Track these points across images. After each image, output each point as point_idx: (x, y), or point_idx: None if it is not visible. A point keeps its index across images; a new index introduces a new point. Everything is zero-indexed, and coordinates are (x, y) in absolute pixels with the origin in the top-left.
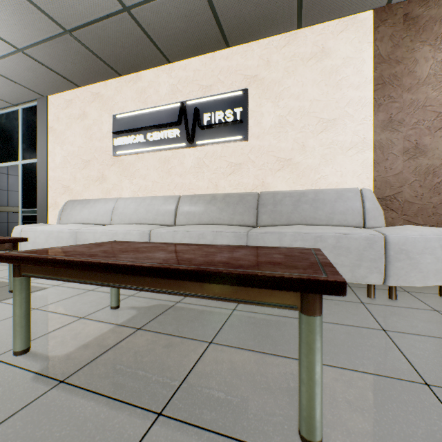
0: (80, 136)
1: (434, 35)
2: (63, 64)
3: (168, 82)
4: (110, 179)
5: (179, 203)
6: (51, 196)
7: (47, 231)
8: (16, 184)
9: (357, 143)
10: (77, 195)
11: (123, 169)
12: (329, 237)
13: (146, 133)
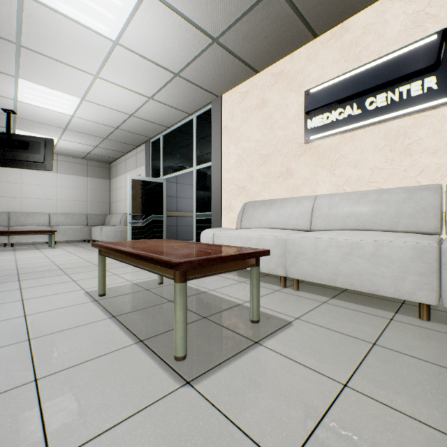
0: (257, 129)
1: None
2: (252, 44)
3: (404, 12)
4: (297, 173)
5: (446, 196)
6: (224, 199)
7: (243, 237)
8: (181, 191)
9: None
10: (253, 195)
11: (317, 158)
12: None
13: (361, 101)
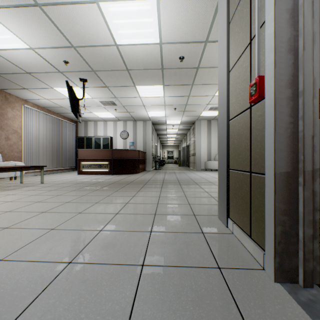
0: None
1: (12, 106)
2: None
3: None
4: None
5: None
6: None
7: None
8: None
9: None
10: None
11: None
12: (3, 165)
13: None
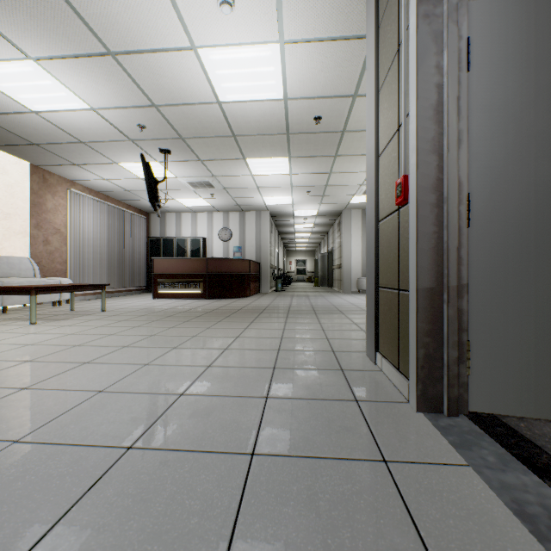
0: None
1: (54, 191)
2: None
3: None
4: None
5: None
6: None
7: None
8: None
9: (23, 232)
10: None
11: None
12: (43, 283)
13: None
